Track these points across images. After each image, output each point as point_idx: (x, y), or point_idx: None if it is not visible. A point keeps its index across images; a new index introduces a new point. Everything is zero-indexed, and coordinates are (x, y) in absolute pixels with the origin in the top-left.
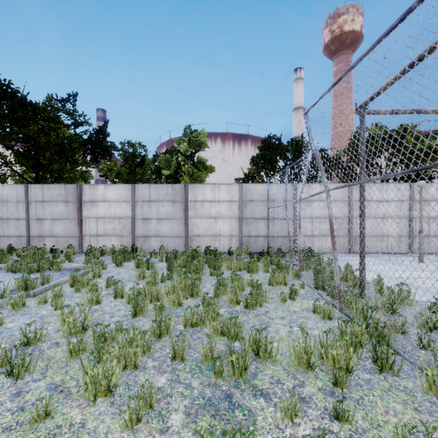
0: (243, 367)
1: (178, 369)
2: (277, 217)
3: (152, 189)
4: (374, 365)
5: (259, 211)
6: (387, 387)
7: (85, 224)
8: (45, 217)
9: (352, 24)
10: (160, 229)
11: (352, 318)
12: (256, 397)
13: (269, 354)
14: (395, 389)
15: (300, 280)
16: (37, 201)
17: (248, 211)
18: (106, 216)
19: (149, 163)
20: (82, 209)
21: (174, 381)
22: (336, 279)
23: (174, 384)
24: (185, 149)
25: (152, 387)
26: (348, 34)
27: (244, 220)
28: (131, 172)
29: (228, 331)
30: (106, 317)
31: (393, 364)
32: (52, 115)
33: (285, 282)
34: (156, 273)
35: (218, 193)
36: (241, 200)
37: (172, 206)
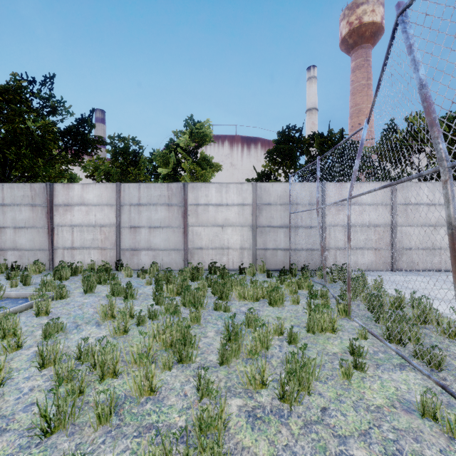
0: None
1: None
2: (301, 225)
3: (143, 189)
4: None
5: (277, 217)
6: None
7: (57, 234)
8: (6, 225)
9: (372, 15)
10: (152, 240)
11: None
12: None
13: None
14: None
15: (351, 319)
16: None
17: (263, 218)
18: (84, 224)
19: (144, 162)
20: (53, 214)
21: None
22: None
23: None
24: (186, 143)
25: None
26: (367, 26)
27: (259, 228)
28: (124, 173)
29: None
30: None
31: None
32: (18, 97)
33: (333, 328)
34: (131, 309)
35: (226, 194)
36: (256, 203)
37: (167, 211)
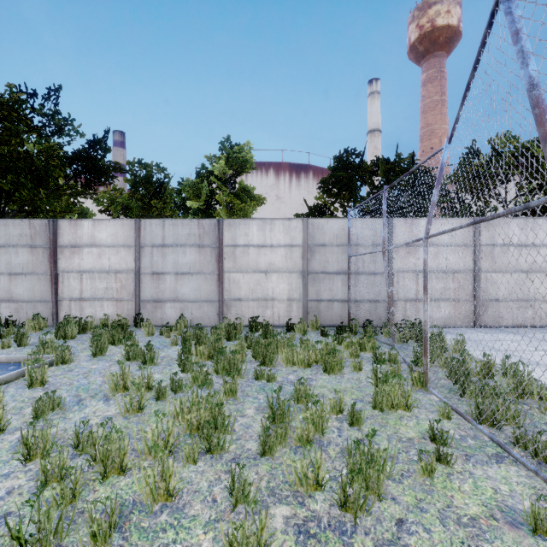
0: None
1: None
2: (362, 271)
3: (168, 226)
4: None
5: (333, 261)
6: None
7: (62, 282)
8: None
9: (447, 17)
10: (180, 289)
11: None
12: None
13: None
14: None
15: (428, 391)
16: None
17: (316, 262)
18: (95, 269)
19: (171, 193)
20: (57, 257)
21: None
22: None
23: None
24: (222, 171)
25: None
26: (441, 30)
27: (311, 274)
28: (146, 207)
29: None
30: None
31: None
32: (15, 114)
33: (406, 404)
34: (149, 379)
35: (270, 233)
36: (307, 243)
37: (198, 253)
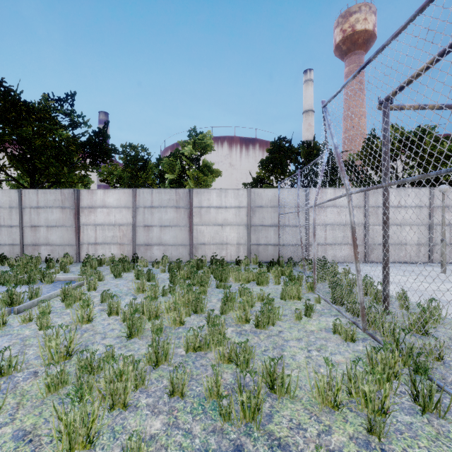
0: (256, 409)
1: (177, 409)
2: (288, 225)
3: (155, 194)
4: (412, 402)
5: (268, 217)
6: (434, 435)
7: (82, 232)
8: (40, 225)
9: (365, 23)
10: (163, 237)
11: (378, 340)
12: (272, 449)
13: (287, 388)
14: (445, 438)
15: (314, 293)
16: (32, 207)
17: (256, 218)
18: (105, 223)
19: (152, 167)
20: (79, 215)
21: (171, 426)
22: (359, 295)
23: (171, 430)
24: (190, 152)
25: (141, 441)
26: (360, 33)
27: (253, 227)
28: (133, 177)
29: (237, 358)
30: (97, 339)
31: (438, 403)
32: (48, 115)
33: (298, 296)
34: (157, 286)
35: (225, 198)
36: (250, 206)
37: (175, 212)
